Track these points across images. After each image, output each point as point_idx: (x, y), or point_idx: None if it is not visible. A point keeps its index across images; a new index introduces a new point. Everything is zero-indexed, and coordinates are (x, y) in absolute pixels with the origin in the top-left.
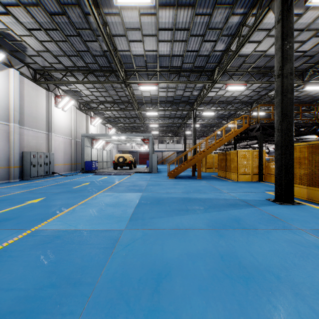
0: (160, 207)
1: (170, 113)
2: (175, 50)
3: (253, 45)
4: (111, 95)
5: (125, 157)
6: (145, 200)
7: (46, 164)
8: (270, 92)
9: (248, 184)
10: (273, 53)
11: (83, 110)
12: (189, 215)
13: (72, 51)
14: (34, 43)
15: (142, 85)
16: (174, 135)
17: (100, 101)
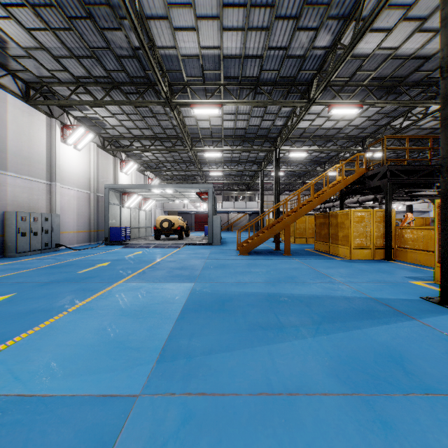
0: (226, 318)
1: (240, 155)
2: (249, 47)
3: (378, 37)
4: (151, 127)
5: (172, 220)
6: (197, 301)
7: (45, 231)
8: (393, 122)
9: (372, 265)
10: (408, 52)
11: (109, 150)
12: (287, 343)
13: (81, 48)
14: (19, 33)
15: (197, 107)
16: (246, 189)
17: (135, 136)
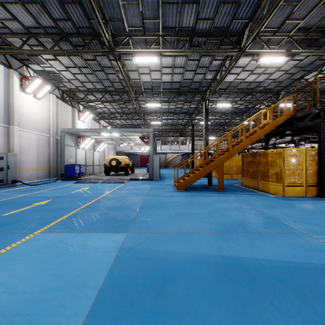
0: None
1: (176, 107)
2: None
3: None
4: (101, 80)
5: (119, 159)
6: (122, 279)
7: (0, 169)
8: (306, 75)
9: (312, 204)
10: None
11: (67, 101)
12: None
13: None
14: None
15: (138, 55)
16: (179, 135)
17: (88, 90)
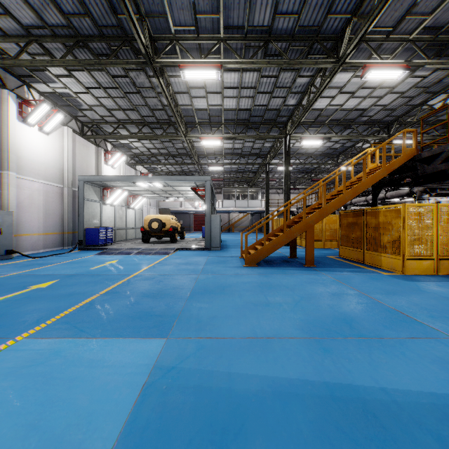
0: None
1: (243, 146)
2: None
3: None
4: (136, 107)
5: (162, 220)
6: (150, 436)
7: None
8: (431, 100)
9: None
10: None
11: (89, 137)
12: None
13: None
14: None
15: (188, 68)
16: (248, 187)
17: (119, 121)
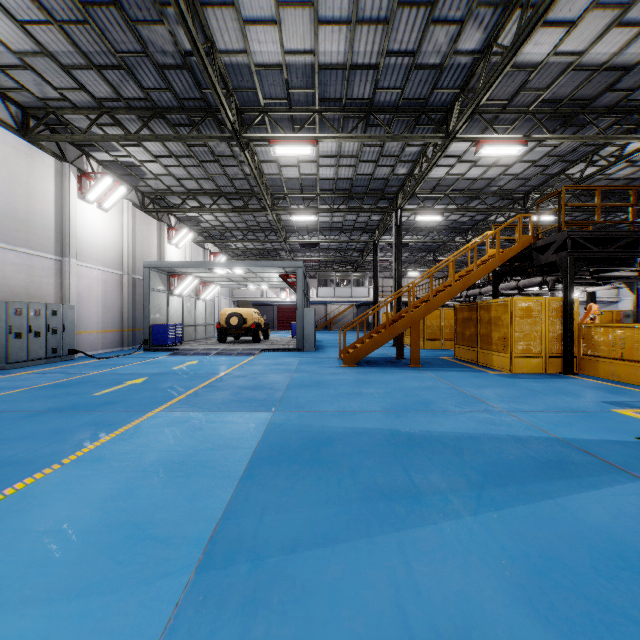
0: (324, 476)
1: (344, 219)
2: (358, 51)
3: (554, 36)
4: (212, 176)
5: (243, 314)
6: (276, 444)
7: (52, 331)
8: (571, 169)
9: (546, 383)
10: (599, 60)
11: (151, 211)
12: (430, 527)
13: (104, 52)
14: (7, 29)
15: (280, 145)
16: (352, 270)
17: (189, 191)
